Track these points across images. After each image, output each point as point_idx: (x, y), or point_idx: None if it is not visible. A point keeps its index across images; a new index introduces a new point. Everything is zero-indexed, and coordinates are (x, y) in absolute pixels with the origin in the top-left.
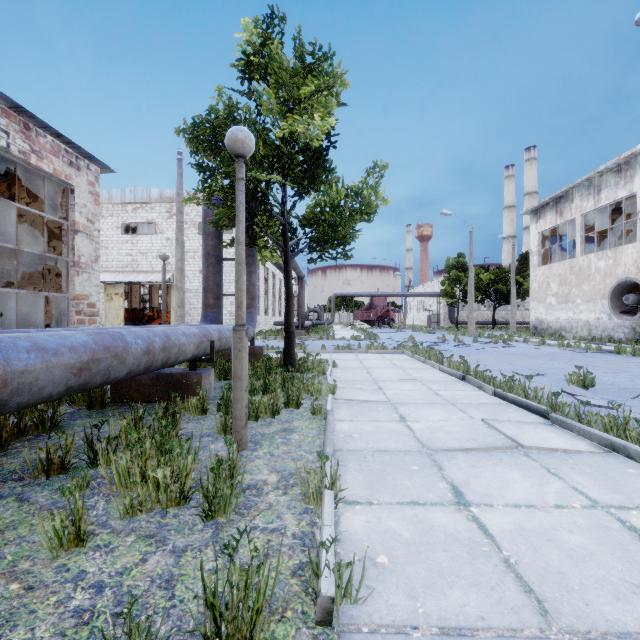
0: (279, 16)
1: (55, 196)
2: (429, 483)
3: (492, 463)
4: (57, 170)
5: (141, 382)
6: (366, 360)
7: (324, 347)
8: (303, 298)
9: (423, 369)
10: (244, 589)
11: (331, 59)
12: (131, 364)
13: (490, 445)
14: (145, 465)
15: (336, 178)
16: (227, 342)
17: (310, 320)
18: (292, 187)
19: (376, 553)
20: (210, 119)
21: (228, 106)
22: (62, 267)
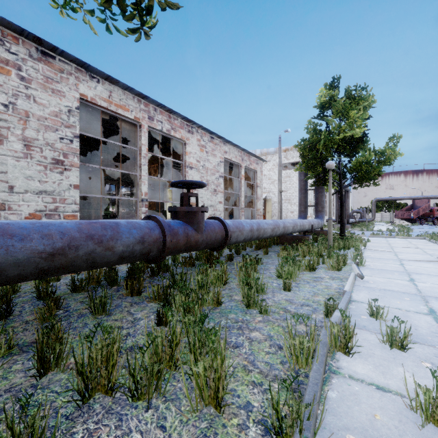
0: (337, 78)
1: (248, 174)
2: (393, 262)
3: (424, 263)
4: (254, 167)
5: (287, 238)
6: (391, 240)
7: (363, 233)
8: (348, 204)
9: (430, 245)
10: (342, 257)
11: (366, 89)
12: (298, 228)
13: (428, 260)
14: (309, 250)
15: (369, 143)
16: (315, 226)
17: (353, 218)
18: (344, 156)
19: (370, 265)
20: (310, 142)
21: (313, 128)
22: (253, 199)
